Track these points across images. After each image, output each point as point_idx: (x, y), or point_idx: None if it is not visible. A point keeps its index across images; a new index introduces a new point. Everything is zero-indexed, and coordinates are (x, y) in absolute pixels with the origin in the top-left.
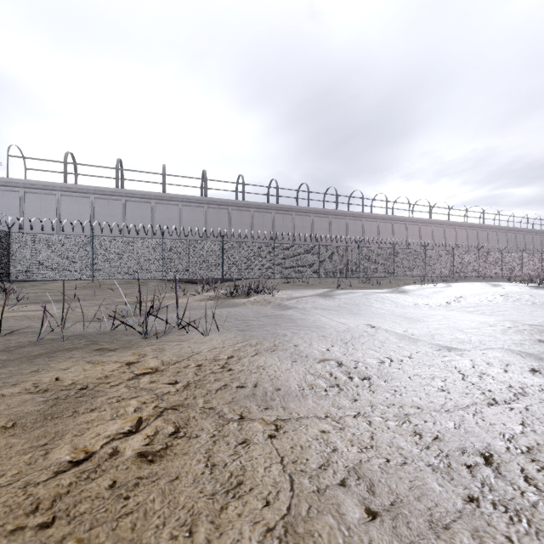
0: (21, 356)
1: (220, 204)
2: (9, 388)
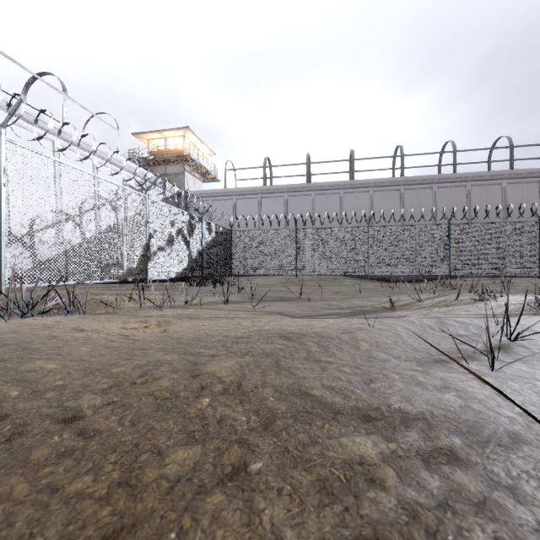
0: None
1: (421, 183)
2: None
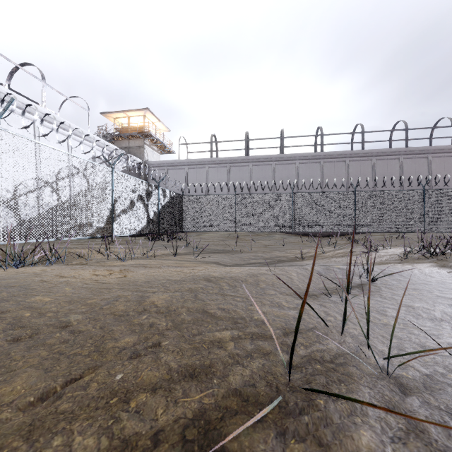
0: None
1: (337, 157)
2: None
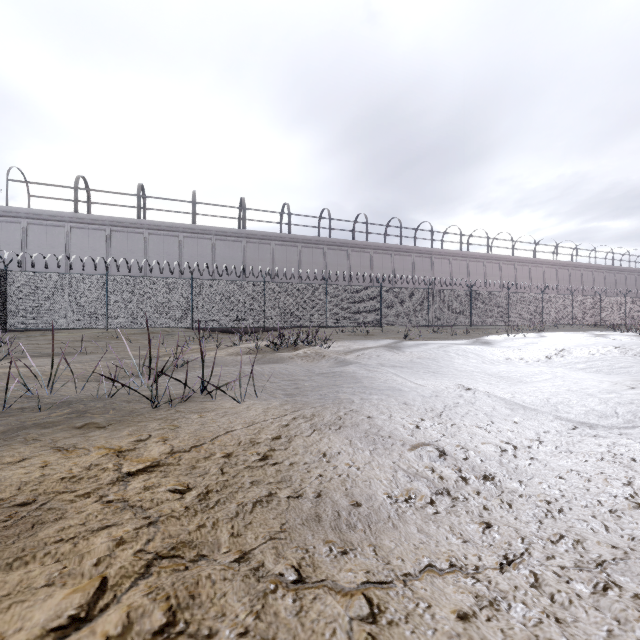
0: None
1: (261, 238)
2: None
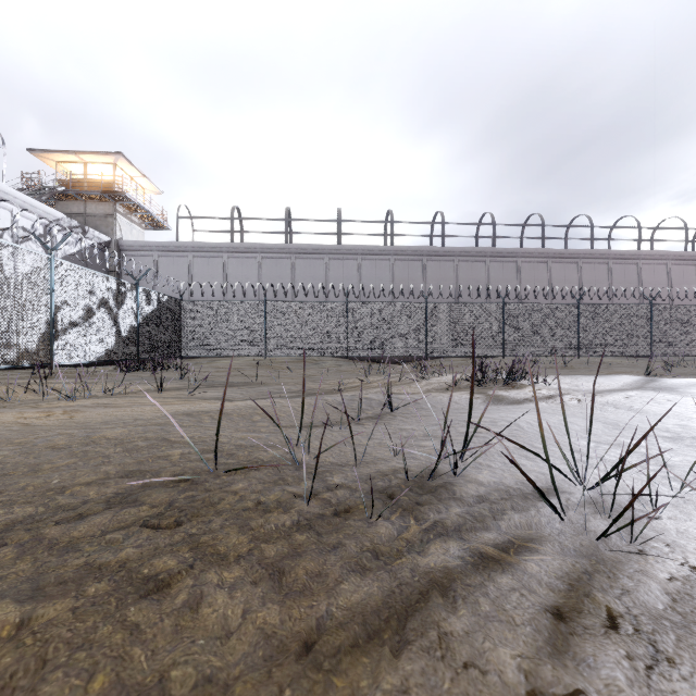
0: (317, 616)
1: (411, 254)
2: None
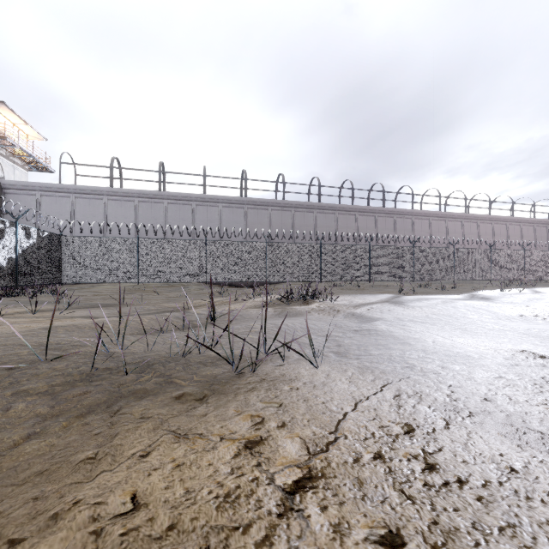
0: (69, 408)
1: (260, 204)
2: (42, 536)
